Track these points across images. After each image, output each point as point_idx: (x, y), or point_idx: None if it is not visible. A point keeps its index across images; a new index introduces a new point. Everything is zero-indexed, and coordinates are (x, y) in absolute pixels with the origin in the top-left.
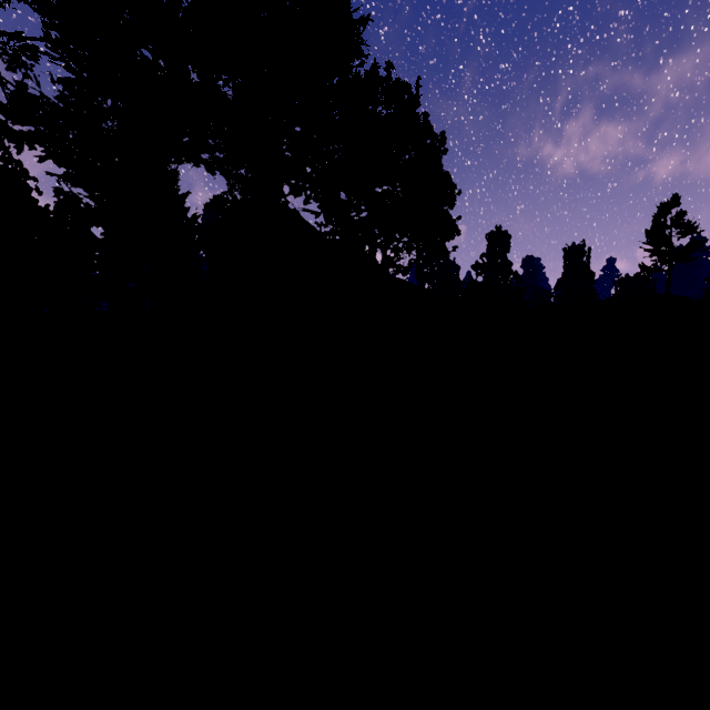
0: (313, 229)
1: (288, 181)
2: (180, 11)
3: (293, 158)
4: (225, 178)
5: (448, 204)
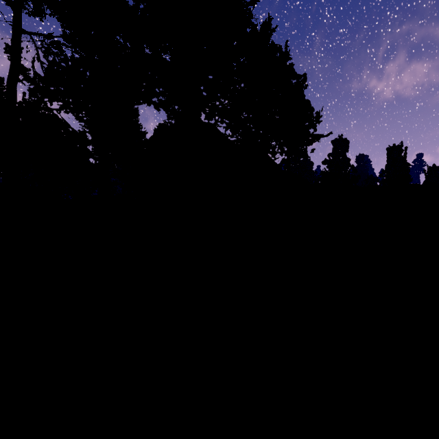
0: (225, 137)
1: (204, 111)
2: (139, 11)
3: (207, 95)
4: (166, 112)
5: (308, 121)
